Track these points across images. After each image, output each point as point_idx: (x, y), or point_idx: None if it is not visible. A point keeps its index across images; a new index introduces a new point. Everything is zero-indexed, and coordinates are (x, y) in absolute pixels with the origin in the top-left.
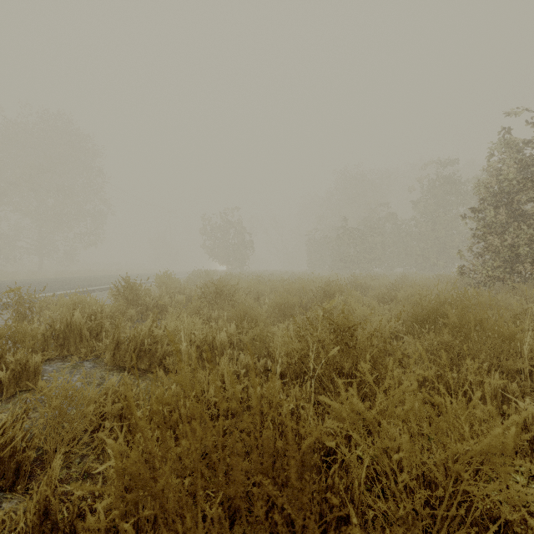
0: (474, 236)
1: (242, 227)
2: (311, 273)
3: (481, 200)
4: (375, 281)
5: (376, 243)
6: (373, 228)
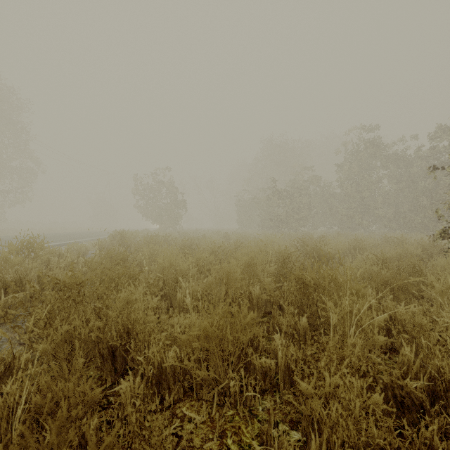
0: None
1: (175, 187)
2: (243, 232)
3: None
4: (330, 247)
5: (303, 203)
6: (301, 189)
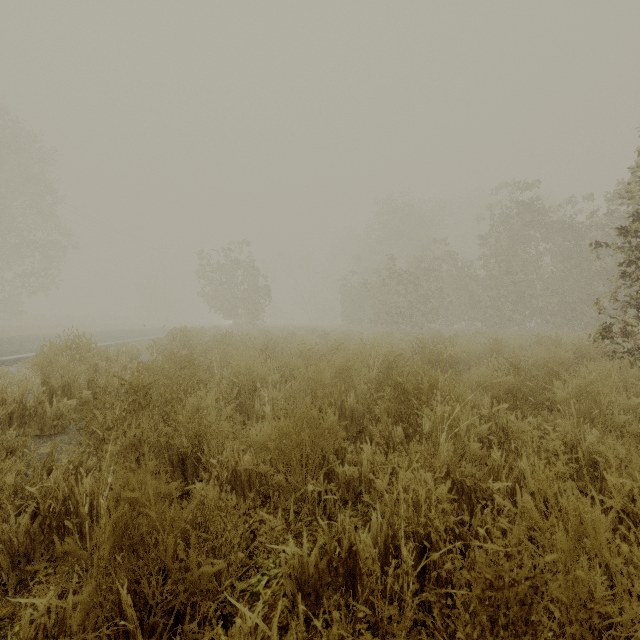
0: (624, 275)
1: (255, 268)
2: (349, 331)
3: (632, 216)
4: (457, 349)
5: (433, 290)
6: (429, 270)
